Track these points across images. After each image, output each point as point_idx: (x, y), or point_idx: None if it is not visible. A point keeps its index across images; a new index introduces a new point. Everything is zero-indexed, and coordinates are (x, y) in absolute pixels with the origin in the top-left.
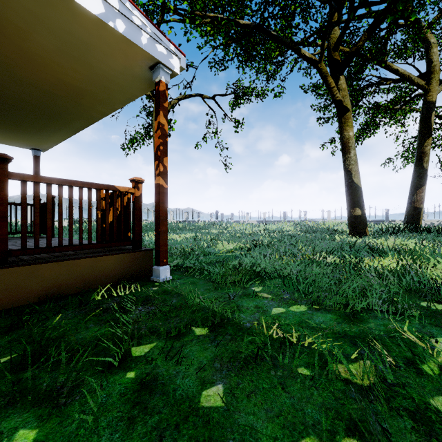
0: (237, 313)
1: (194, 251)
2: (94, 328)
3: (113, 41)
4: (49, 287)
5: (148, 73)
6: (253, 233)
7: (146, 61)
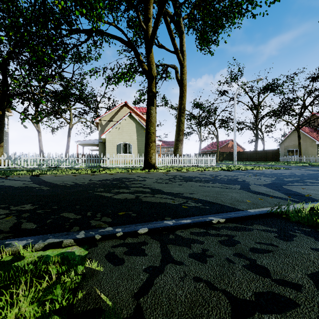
0: None
1: None
2: None
3: None
4: None
5: None
6: None
7: None
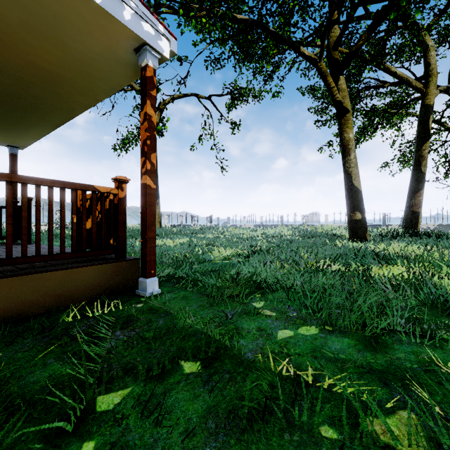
0: (237, 339)
1: (188, 258)
2: (54, 365)
3: (89, 14)
4: (7, 307)
5: (134, 57)
6: (251, 237)
7: (130, 42)
